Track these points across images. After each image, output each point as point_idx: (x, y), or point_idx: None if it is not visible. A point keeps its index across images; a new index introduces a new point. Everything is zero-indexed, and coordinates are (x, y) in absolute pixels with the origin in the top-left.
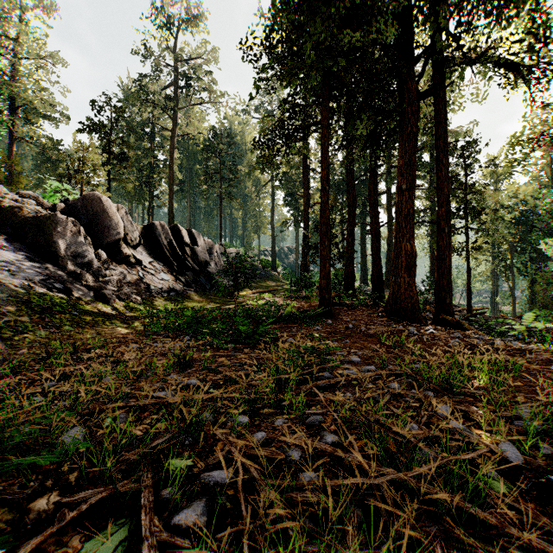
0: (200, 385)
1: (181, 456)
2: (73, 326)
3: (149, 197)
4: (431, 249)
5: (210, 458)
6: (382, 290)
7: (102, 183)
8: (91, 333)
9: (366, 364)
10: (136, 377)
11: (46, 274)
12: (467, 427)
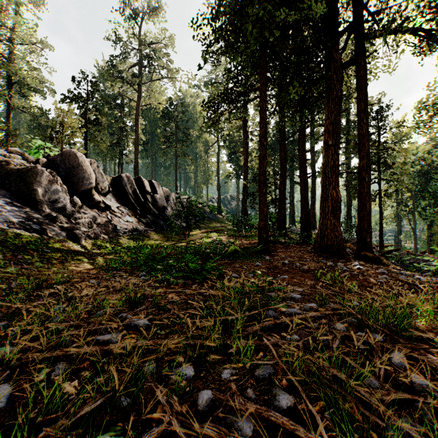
0: (147, 326)
1: (113, 429)
2: (44, 262)
3: (119, 155)
4: (347, 196)
5: (146, 432)
6: (309, 230)
7: (79, 142)
8: (58, 269)
9: (307, 300)
10: (88, 315)
11: (25, 217)
12: (430, 381)
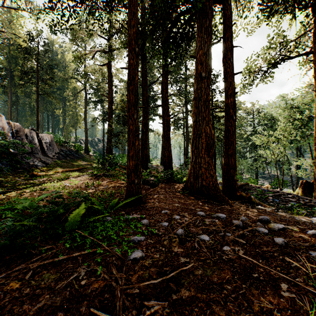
0: None
1: None
2: None
3: None
4: (186, 141)
5: None
6: (171, 168)
7: None
8: None
9: None
10: None
11: None
12: None
